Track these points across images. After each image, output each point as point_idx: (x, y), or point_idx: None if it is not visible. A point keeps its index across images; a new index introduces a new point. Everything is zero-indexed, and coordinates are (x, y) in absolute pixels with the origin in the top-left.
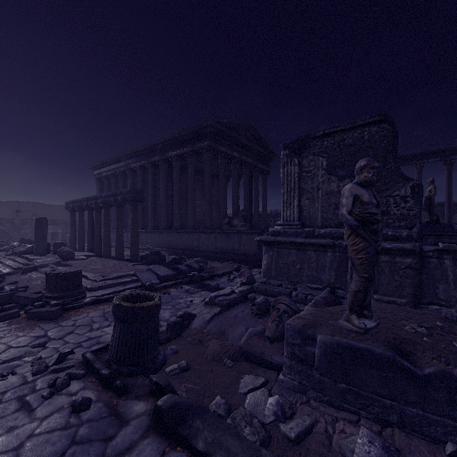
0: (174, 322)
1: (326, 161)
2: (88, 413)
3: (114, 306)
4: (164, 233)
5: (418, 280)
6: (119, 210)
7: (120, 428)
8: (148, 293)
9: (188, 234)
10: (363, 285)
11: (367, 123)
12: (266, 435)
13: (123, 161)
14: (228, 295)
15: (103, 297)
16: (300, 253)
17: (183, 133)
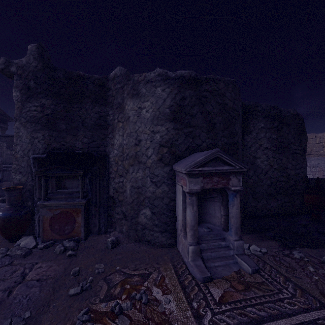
0: None
1: (6, 144)
2: None
3: None
4: None
5: None
6: None
7: None
8: None
9: None
10: None
11: None
12: None
13: None
14: None
15: None
16: None
17: None
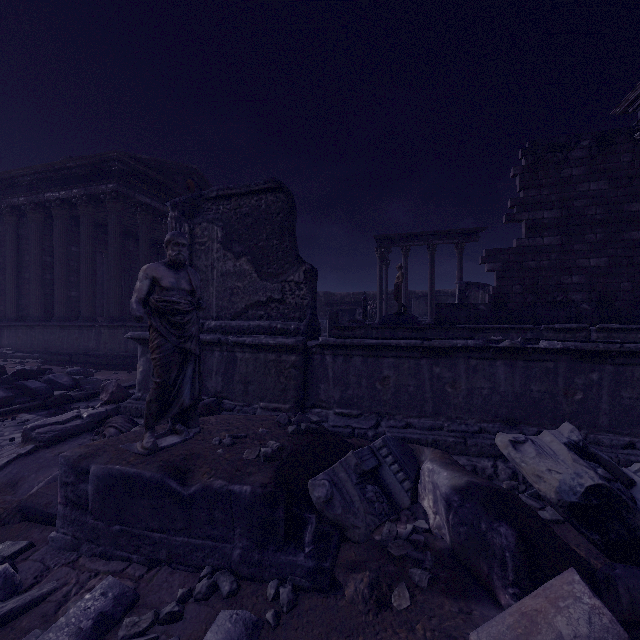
0: None
1: (222, 232)
2: None
3: None
4: (36, 329)
5: (301, 380)
6: None
7: None
8: None
9: (79, 329)
10: (156, 394)
11: (263, 189)
12: None
13: None
14: (63, 423)
15: None
16: None
17: (70, 164)
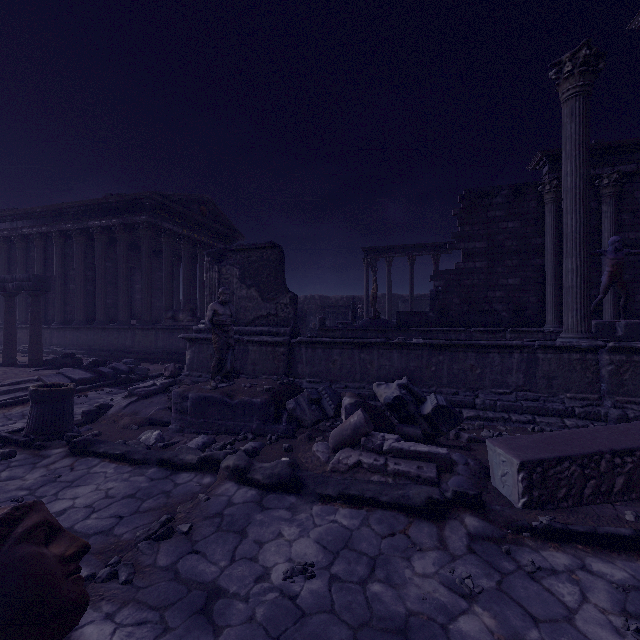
0: (90, 410)
1: (239, 272)
2: (16, 458)
3: (32, 391)
4: (81, 330)
5: (287, 362)
6: (9, 301)
7: (44, 459)
8: (63, 383)
9: (118, 331)
10: (217, 363)
11: (265, 246)
12: (147, 447)
13: (8, 222)
14: (148, 387)
15: (1, 402)
16: None
17: (111, 200)
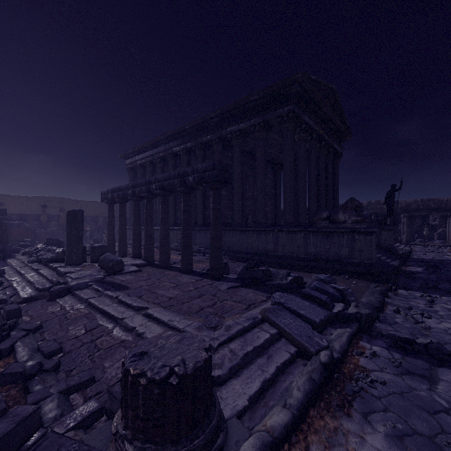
0: None
1: None
2: None
3: None
4: None
5: None
6: (187, 198)
7: None
8: None
9: (257, 233)
10: None
11: None
12: None
13: (163, 145)
14: None
15: (276, 428)
16: None
17: (253, 97)
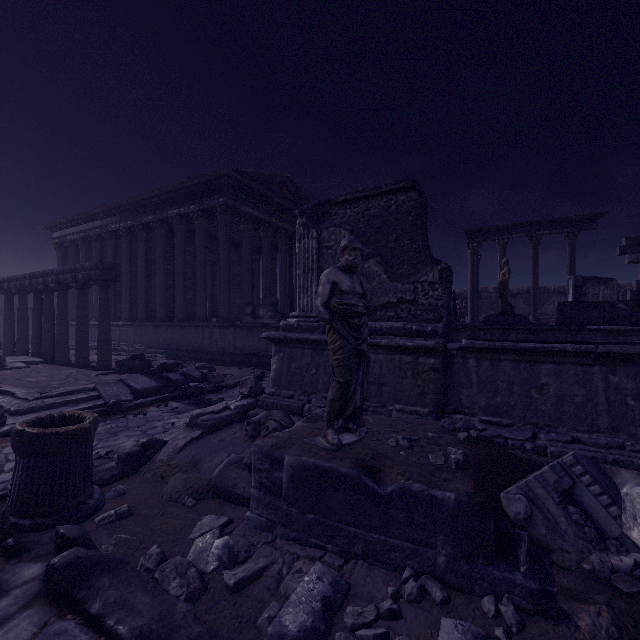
0: (129, 453)
1: (349, 235)
2: None
3: (14, 434)
4: (161, 328)
5: (441, 384)
6: (81, 293)
7: None
8: (79, 413)
9: (195, 329)
10: (339, 393)
11: (393, 189)
12: (200, 586)
13: (100, 220)
14: (218, 412)
15: None
16: (316, 354)
17: (189, 183)
